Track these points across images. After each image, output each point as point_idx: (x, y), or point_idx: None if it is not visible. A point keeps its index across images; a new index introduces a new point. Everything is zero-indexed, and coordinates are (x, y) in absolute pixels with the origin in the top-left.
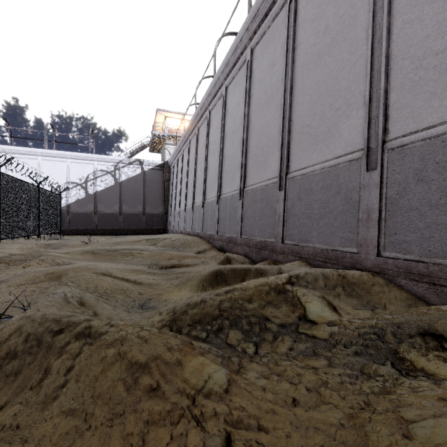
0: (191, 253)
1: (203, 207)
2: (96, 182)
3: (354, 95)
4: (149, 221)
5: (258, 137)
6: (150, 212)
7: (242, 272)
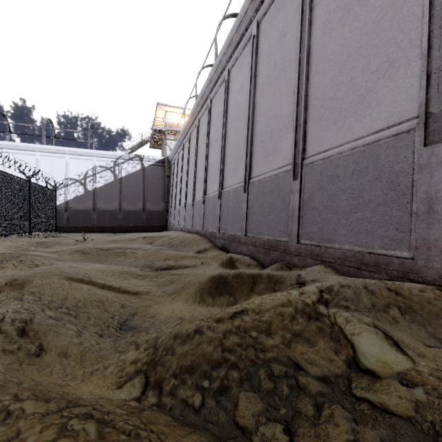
0: (190, 252)
1: (204, 202)
2: (95, 178)
3: (401, 47)
4: (149, 218)
5: (266, 120)
6: (150, 209)
7: (249, 279)
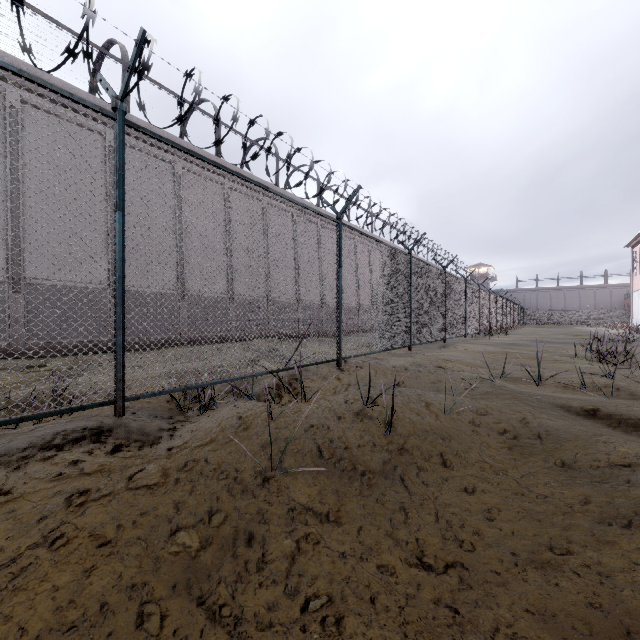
0: None
1: None
2: None
3: None
4: None
5: None
6: None
7: None
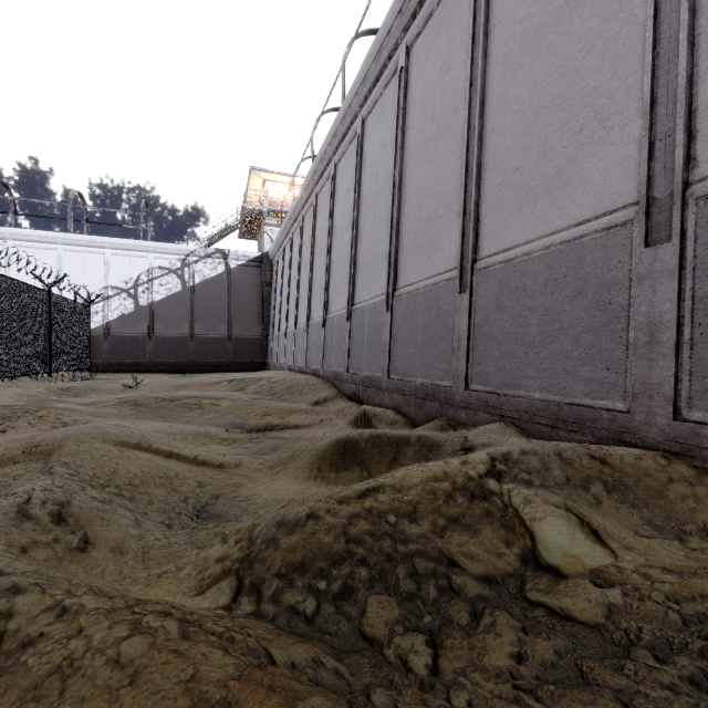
0: (302, 404)
1: (324, 325)
2: (152, 287)
3: (614, 99)
4: (238, 349)
5: (420, 199)
6: (240, 336)
7: (391, 443)
